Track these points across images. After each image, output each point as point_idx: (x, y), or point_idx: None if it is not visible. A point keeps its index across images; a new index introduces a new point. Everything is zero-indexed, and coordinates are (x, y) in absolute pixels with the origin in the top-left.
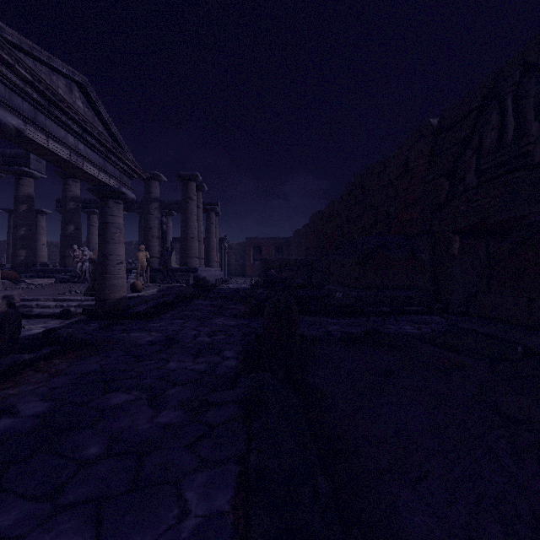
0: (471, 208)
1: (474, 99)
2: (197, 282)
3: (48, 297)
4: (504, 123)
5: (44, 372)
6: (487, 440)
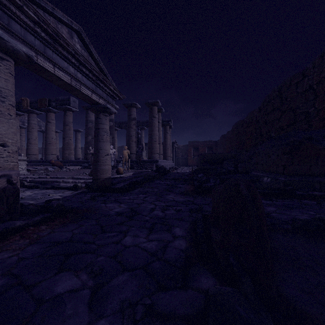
0: None
1: None
2: (157, 169)
3: (69, 176)
4: None
5: (27, 238)
6: None
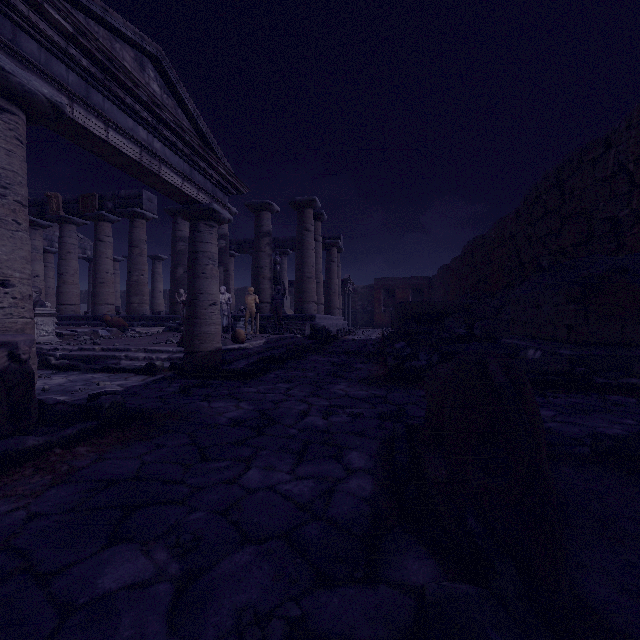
0: None
1: None
2: (314, 332)
3: (139, 347)
4: None
5: (48, 472)
6: None
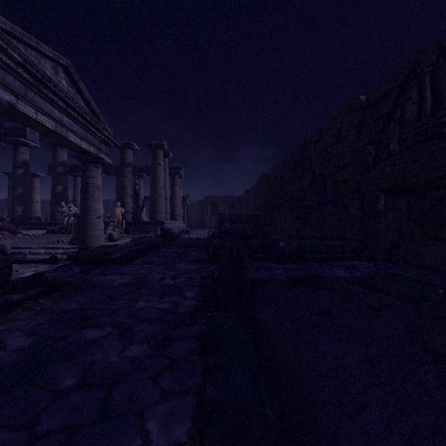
0: (394, 171)
1: (397, 78)
2: (163, 233)
3: (39, 245)
4: (422, 98)
5: (31, 310)
6: (417, 374)
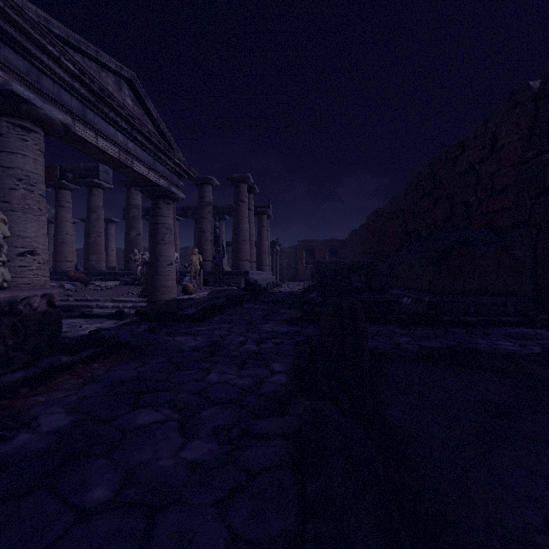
0: None
1: None
2: (248, 285)
3: (107, 298)
4: None
5: (79, 377)
6: None
